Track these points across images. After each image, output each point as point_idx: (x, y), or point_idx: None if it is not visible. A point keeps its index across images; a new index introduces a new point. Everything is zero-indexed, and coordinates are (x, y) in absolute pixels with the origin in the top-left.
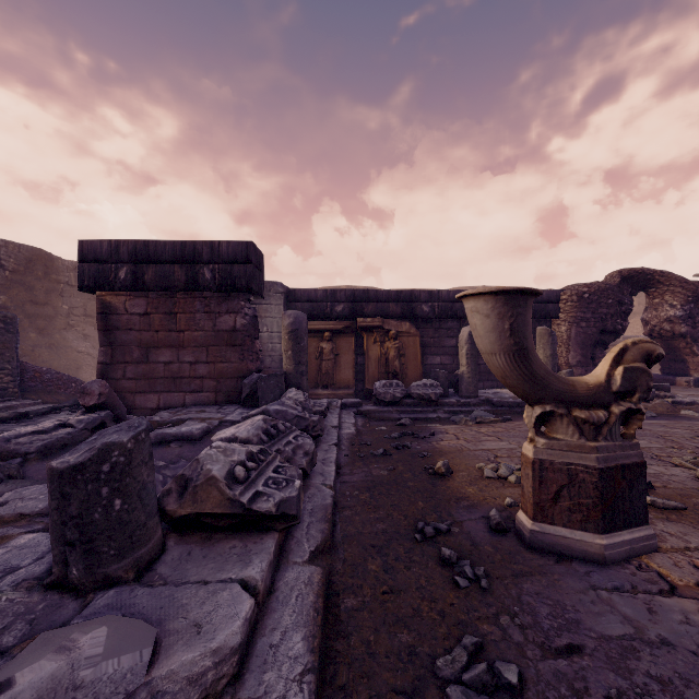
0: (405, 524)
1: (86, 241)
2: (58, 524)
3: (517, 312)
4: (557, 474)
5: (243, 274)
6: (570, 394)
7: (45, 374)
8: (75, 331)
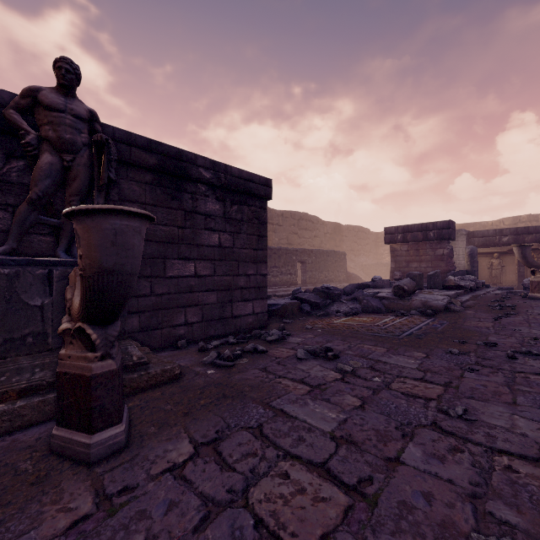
0: (498, 297)
1: (387, 228)
2: (429, 281)
3: (522, 249)
4: (535, 283)
5: (446, 233)
6: (539, 266)
7: (352, 275)
8: (348, 258)
